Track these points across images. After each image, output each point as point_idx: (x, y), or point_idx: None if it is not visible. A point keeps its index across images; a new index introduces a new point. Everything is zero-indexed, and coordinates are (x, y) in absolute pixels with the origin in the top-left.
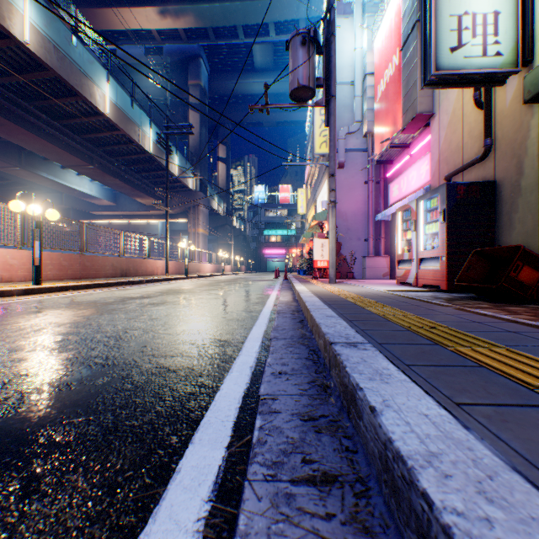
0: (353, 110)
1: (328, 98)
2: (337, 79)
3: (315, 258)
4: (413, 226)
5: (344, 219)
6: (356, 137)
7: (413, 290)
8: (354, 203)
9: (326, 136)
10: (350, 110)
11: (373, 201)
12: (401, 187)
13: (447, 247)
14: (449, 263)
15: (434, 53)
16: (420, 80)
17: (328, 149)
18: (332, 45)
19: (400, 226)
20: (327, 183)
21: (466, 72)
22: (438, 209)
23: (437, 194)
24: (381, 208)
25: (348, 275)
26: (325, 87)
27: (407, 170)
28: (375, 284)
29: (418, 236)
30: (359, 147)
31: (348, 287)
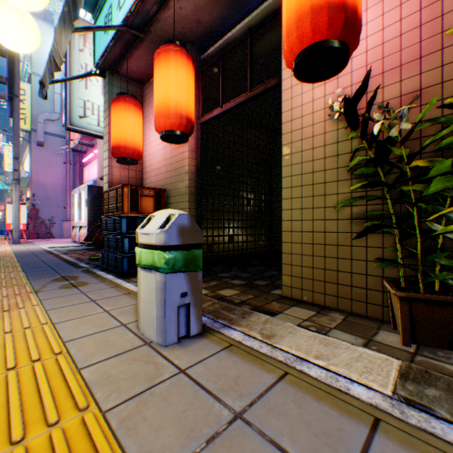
0: (54, 102)
1: (12, 96)
2: (37, 70)
3: (9, 221)
4: (78, 205)
5: (44, 189)
6: (57, 125)
7: (69, 246)
8: (55, 177)
9: (26, 115)
10: (51, 101)
11: (73, 178)
12: (90, 173)
13: (89, 221)
14: (90, 229)
15: (71, 115)
16: (66, 125)
17: (28, 126)
18: (17, 55)
19: (76, 204)
20: (29, 154)
21: (90, 131)
22: (86, 198)
23: (86, 189)
24: (79, 185)
25: (47, 236)
26: (10, 85)
27: (93, 163)
28: (58, 242)
29: (80, 212)
30: (60, 134)
31: (23, 246)
